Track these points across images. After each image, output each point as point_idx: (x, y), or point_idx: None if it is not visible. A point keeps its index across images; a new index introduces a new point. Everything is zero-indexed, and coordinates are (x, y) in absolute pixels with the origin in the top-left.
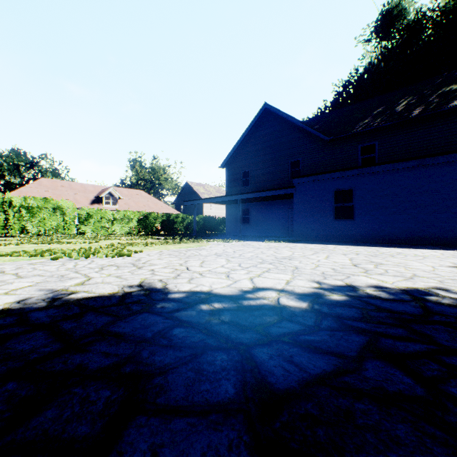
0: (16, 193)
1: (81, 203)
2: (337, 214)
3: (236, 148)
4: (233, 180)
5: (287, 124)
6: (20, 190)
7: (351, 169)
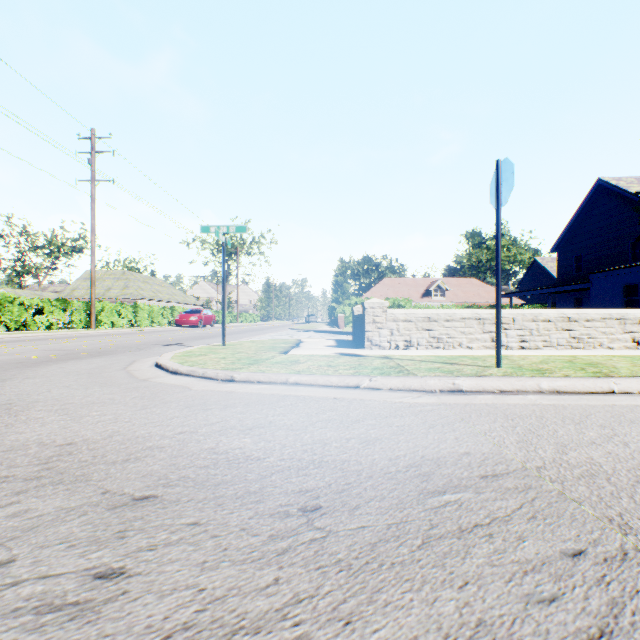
0: (369, 293)
1: (412, 297)
2: (630, 307)
3: (566, 231)
4: (563, 266)
5: (626, 199)
6: (371, 290)
7: (635, 266)
